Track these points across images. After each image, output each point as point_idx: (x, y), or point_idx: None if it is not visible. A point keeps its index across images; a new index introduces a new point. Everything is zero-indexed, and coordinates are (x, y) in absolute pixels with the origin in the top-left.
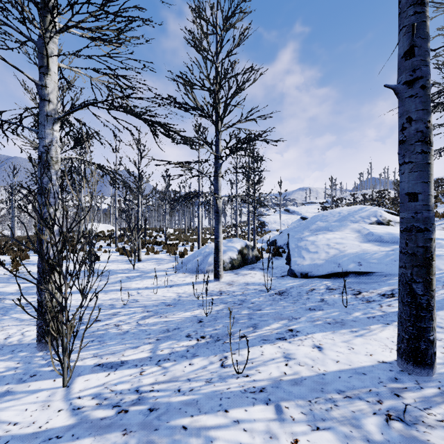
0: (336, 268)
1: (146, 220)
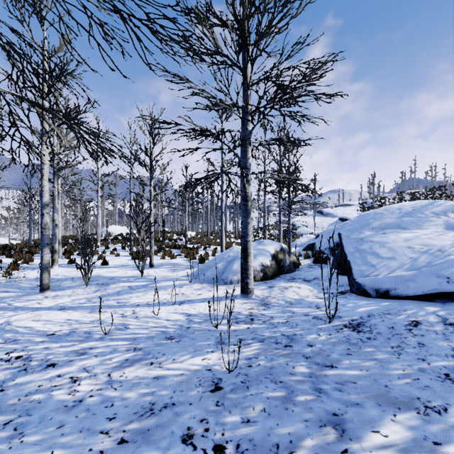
0: (445, 285)
1: (163, 220)
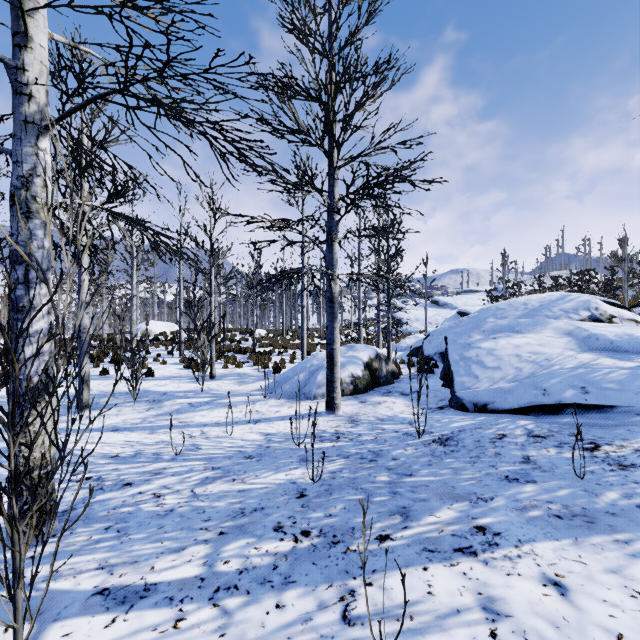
0: (540, 398)
1: (224, 316)
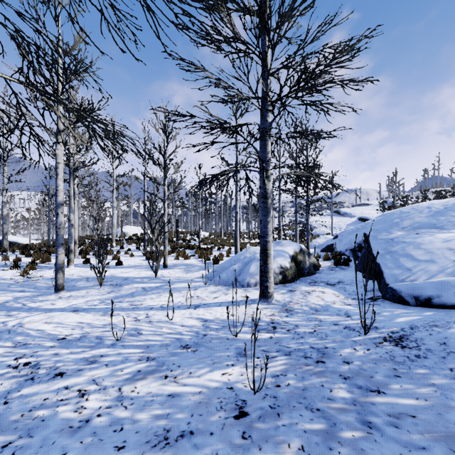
0: None
1: (177, 220)
